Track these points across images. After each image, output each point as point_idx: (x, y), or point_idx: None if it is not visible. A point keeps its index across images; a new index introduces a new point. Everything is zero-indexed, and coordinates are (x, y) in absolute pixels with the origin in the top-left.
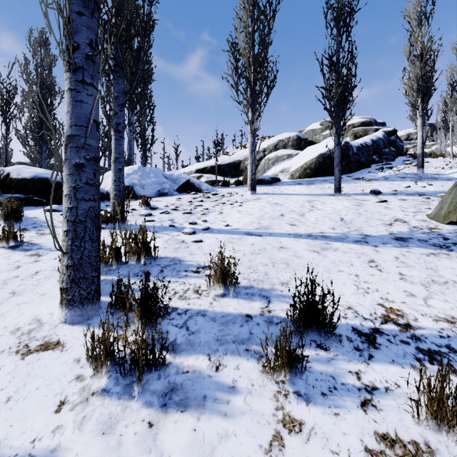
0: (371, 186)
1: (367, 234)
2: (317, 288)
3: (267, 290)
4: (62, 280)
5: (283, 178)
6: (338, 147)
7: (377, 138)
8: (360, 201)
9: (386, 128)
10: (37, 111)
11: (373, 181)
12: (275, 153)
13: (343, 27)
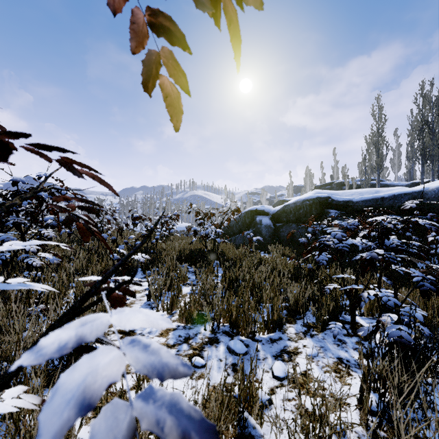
0: None
1: None
2: None
3: None
4: None
5: None
6: None
7: None
8: None
9: None
10: None
11: None
12: None
13: None
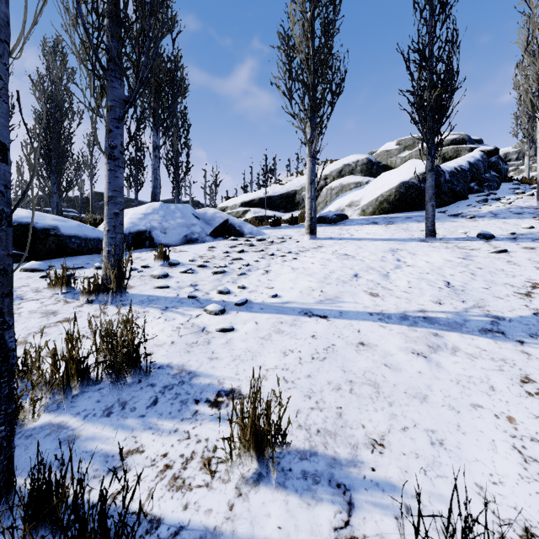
0: (476, 226)
1: (497, 315)
2: (443, 461)
3: (344, 464)
4: None
5: (351, 215)
6: (431, 174)
7: (475, 160)
8: (467, 251)
9: (485, 146)
10: (45, 134)
11: (478, 219)
12: (339, 180)
13: (440, 5)
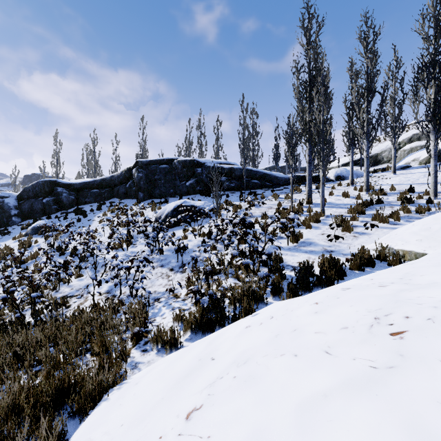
0: None
1: (440, 182)
2: (414, 190)
3: (402, 190)
4: (365, 188)
5: (413, 165)
6: None
7: None
8: None
9: None
10: (273, 148)
11: None
12: (409, 145)
13: None
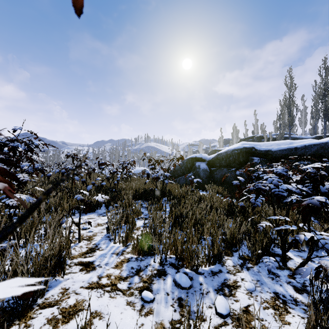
0: None
1: None
2: None
3: None
4: None
5: None
6: None
7: None
8: None
9: None
10: None
11: None
12: None
13: None
